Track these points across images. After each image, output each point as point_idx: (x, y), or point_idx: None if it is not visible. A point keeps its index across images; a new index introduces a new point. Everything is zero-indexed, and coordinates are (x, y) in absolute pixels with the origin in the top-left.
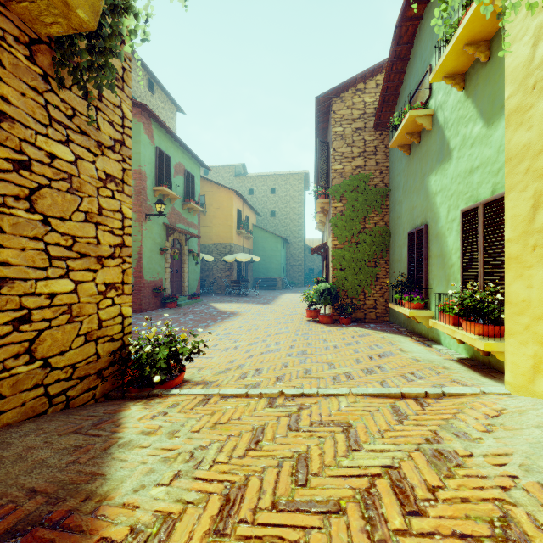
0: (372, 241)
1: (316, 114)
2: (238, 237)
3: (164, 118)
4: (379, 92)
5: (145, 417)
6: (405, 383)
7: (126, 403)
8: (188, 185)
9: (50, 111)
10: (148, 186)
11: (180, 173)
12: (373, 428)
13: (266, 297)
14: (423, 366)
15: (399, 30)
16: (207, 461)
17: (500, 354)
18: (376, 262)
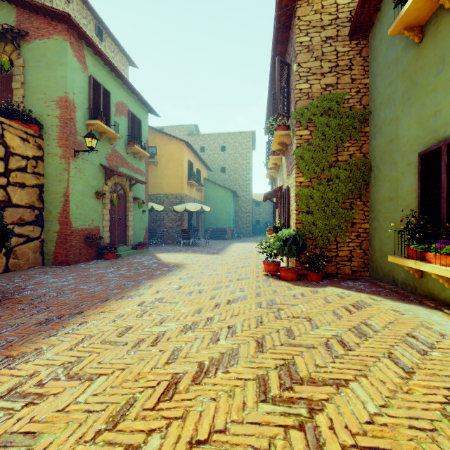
0: (348, 176)
1: (275, 25)
2: (189, 189)
3: None
4: None
5: None
6: None
7: None
8: (133, 128)
9: None
10: (79, 118)
11: (123, 113)
12: None
13: (216, 246)
14: None
15: None
16: None
17: None
18: (351, 203)
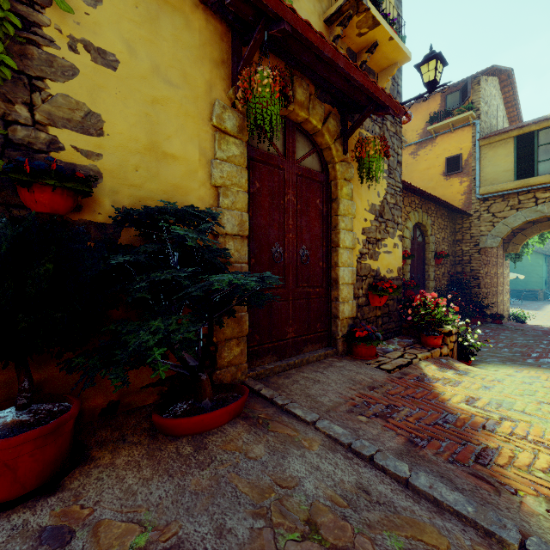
0: None
1: None
2: None
3: None
4: None
5: None
6: None
7: None
8: None
9: (504, 266)
10: None
11: None
12: None
13: (531, 306)
14: None
15: None
16: None
17: None
18: None
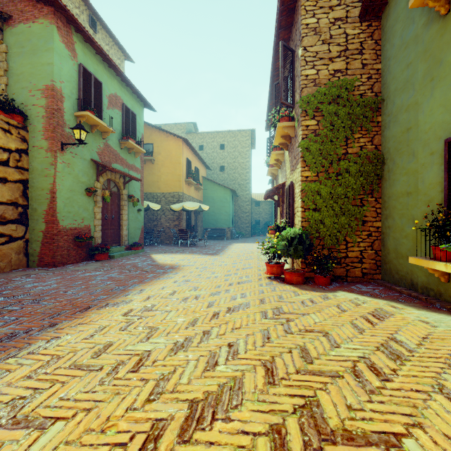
0: (358, 170)
1: (278, 7)
2: (187, 187)
3: None
4: None
5: None
6: None
7: None
8: (128, 122)
9: None
10: (67, 109)
11: (116, 106)
12: None
13: (215, 247)
14: None
15: None
16: None
17: None
18: (362, 200)
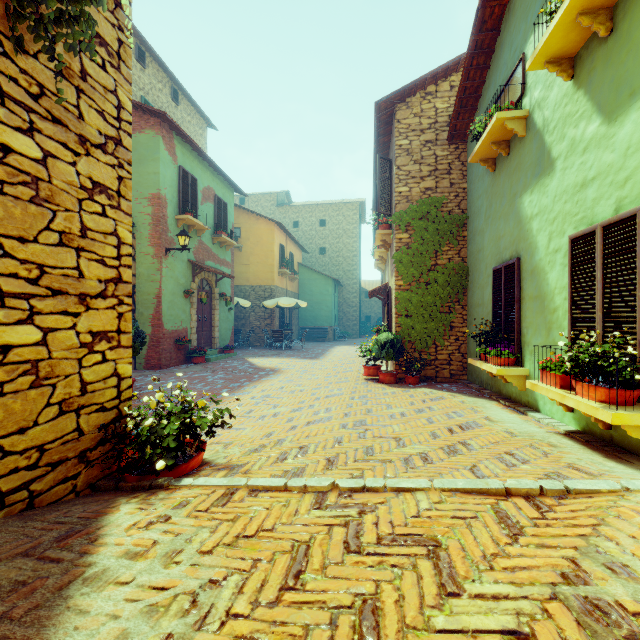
0: (446, 281)
1: (375, 124)
2: (281, 279)
3: (191, 134)
4: (454, 95)
5: (136, 526)
6: (504, 469)
7: (117, 499)
8: (220, 214)
9: (2, 84)
10: (170, 214)
11: (209, 199)
12: (474, 549)
13: (314, 350)
14: (522, 442)
15: (482, 13)
16: (217, 614)
17: (633, 428)
18: (450, 307)
